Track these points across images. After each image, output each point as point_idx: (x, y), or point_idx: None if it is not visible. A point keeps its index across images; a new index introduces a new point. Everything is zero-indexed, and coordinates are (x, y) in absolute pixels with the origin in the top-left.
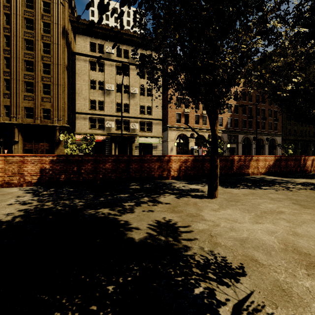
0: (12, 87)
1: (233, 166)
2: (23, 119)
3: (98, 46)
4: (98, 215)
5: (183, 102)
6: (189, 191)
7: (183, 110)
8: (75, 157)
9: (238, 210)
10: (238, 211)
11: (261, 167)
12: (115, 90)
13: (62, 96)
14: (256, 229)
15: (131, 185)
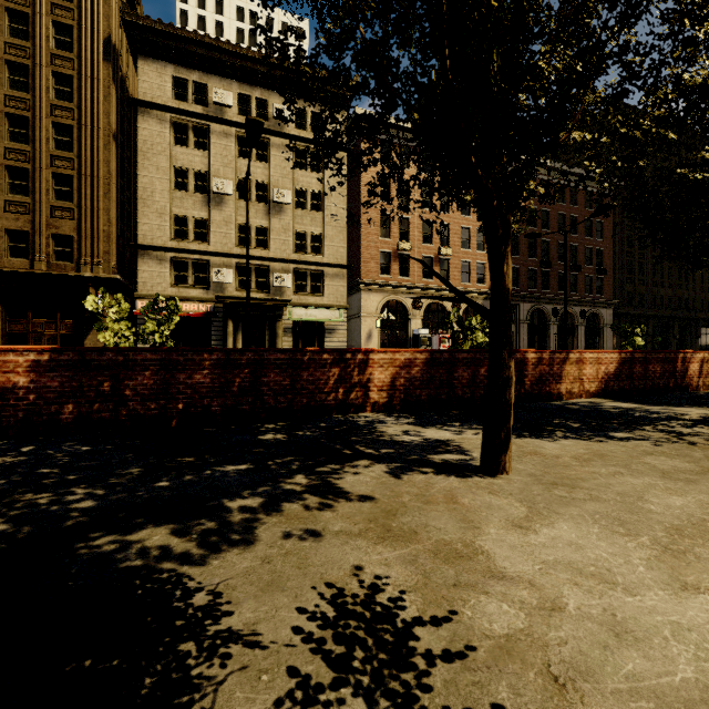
0: None
1: (524, 375)
2: (2, 261)
3: (193, 87)
4: (120, 564)
5: (404, 207)
6: (425, 448)
7: (397, 244)
8: (105, 355)
9: (593, 523)
10: (595, 530)
11: (588, 377)
12: (236, 194)
13: (104, 206)
14: (707, 627)
15: (262, 432)
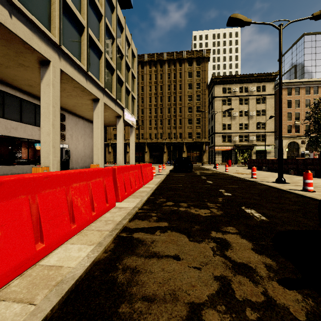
0: (182, 123)
1: None
2: (187, 139)
3: (227, 89)
4: None
5: None
6: None
7: (294, 122)
8: None
9: None
10: None
11: None
12: (239, 115)
13: (206, 124)
14: None
15: None
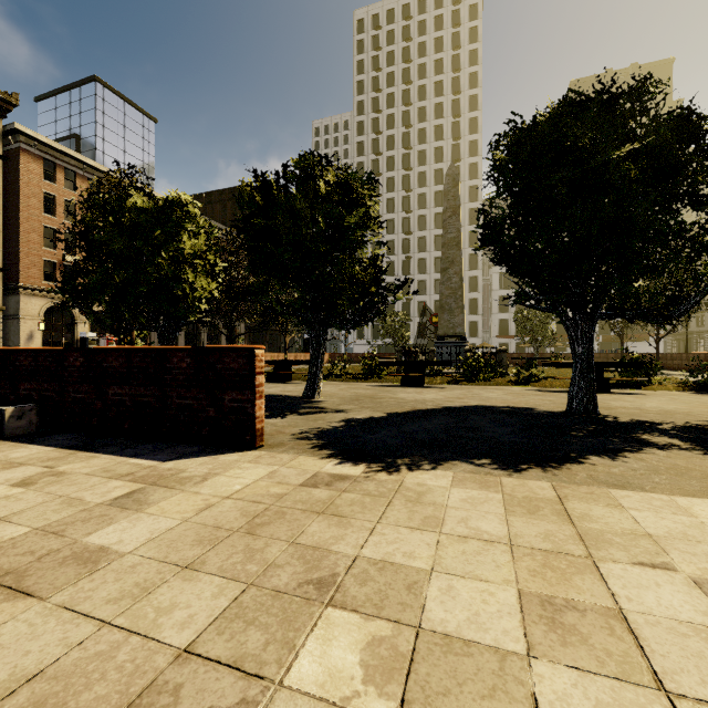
0: None
1: None
2: None
3: None
4: None
5: None
6: None
7: (63, 256)
8: None
9: None
10: None
11: None
12: None
13: None
14: None
15: None
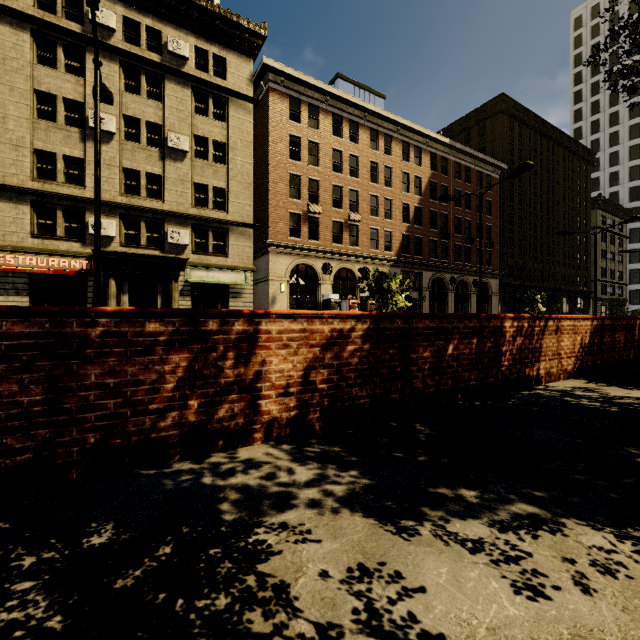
0: None
1: (501, 353)
2: None
3: None
4: None
5: None
6: None
7: (307, 206)
8: None
9: None
10: None
11: (565, 352)
12: (121, 133)
13: None
14: None
15: None
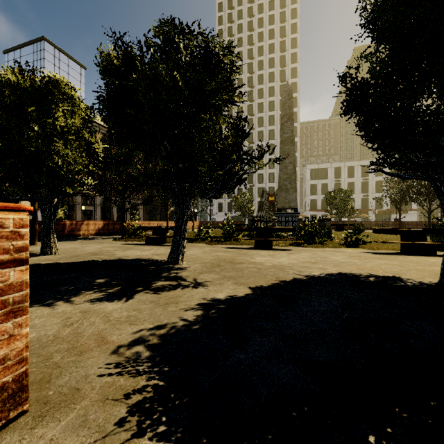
0: None
1: (65, 229)
2: None
3: None
4: None
5: None
6: None
7: None
8: None
9: None
10: None
11: (91, 229)
12: None
13: None
14: None
15: None
